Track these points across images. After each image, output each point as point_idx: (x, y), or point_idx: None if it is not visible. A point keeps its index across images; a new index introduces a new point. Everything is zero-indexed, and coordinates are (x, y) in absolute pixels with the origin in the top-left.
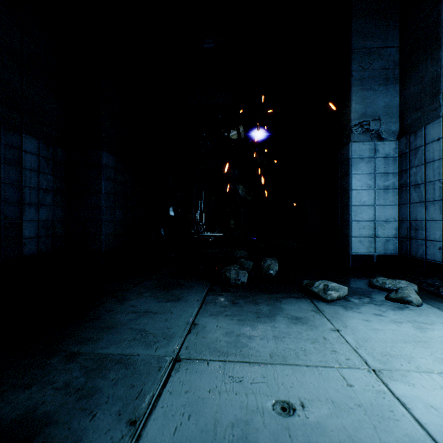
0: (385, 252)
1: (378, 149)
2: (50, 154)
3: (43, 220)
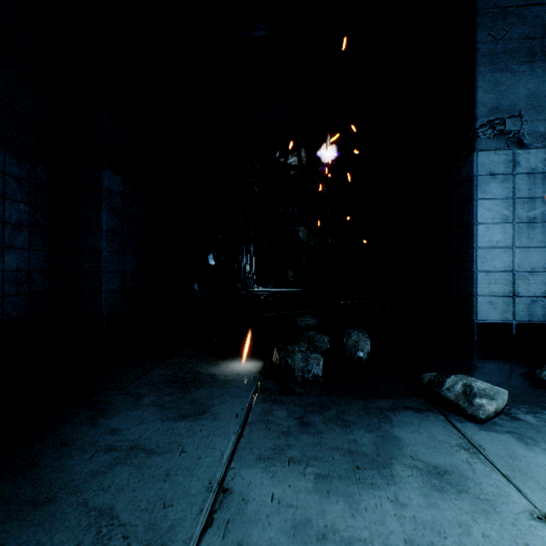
0: (529, 319)
1: (518, 162)
2: (25, 172)
3: (11, 270)
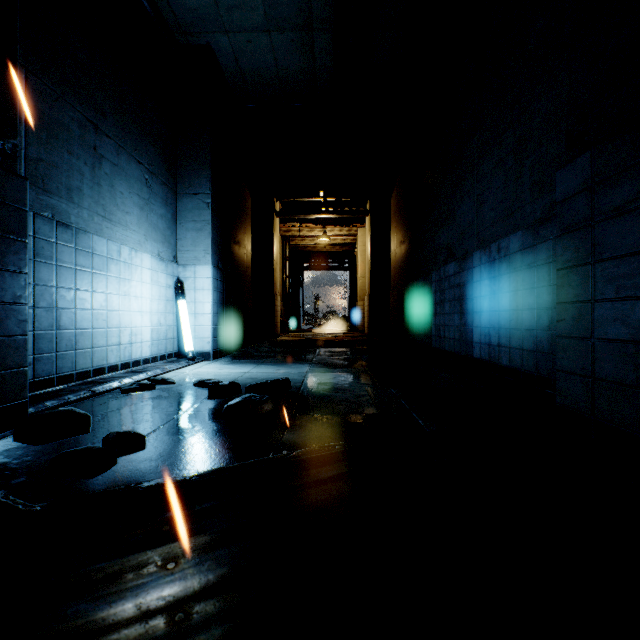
0: None
1: None
2: None
3: None
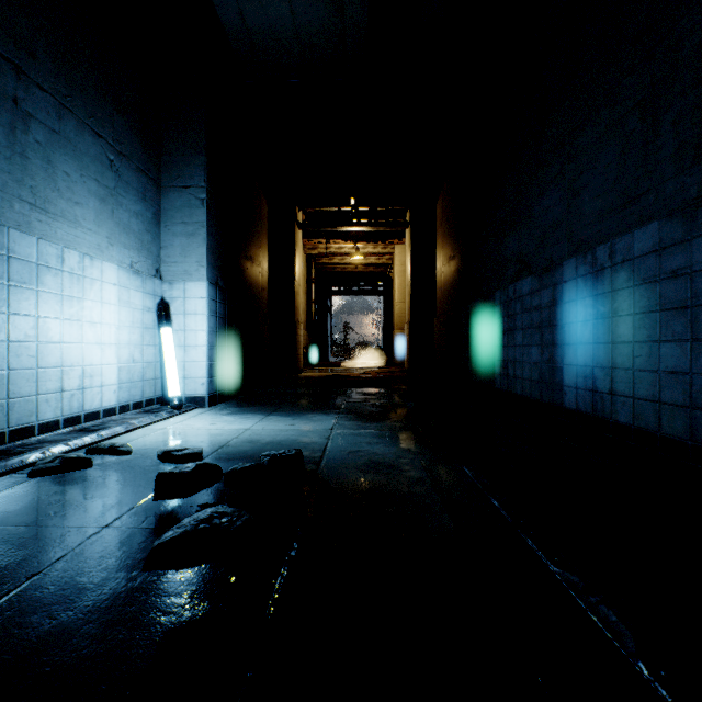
0: None
1: None
2: None
3: None
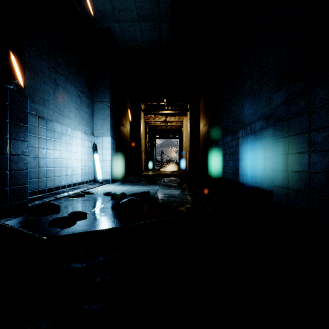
0: None
1: None
2: None
3: None
